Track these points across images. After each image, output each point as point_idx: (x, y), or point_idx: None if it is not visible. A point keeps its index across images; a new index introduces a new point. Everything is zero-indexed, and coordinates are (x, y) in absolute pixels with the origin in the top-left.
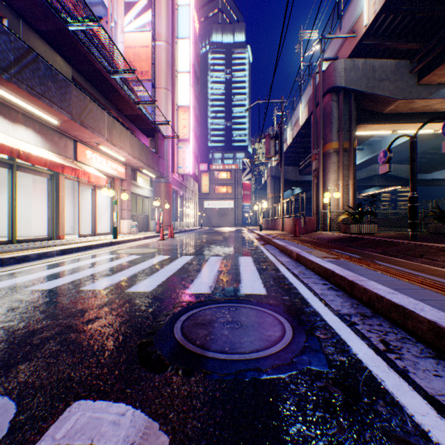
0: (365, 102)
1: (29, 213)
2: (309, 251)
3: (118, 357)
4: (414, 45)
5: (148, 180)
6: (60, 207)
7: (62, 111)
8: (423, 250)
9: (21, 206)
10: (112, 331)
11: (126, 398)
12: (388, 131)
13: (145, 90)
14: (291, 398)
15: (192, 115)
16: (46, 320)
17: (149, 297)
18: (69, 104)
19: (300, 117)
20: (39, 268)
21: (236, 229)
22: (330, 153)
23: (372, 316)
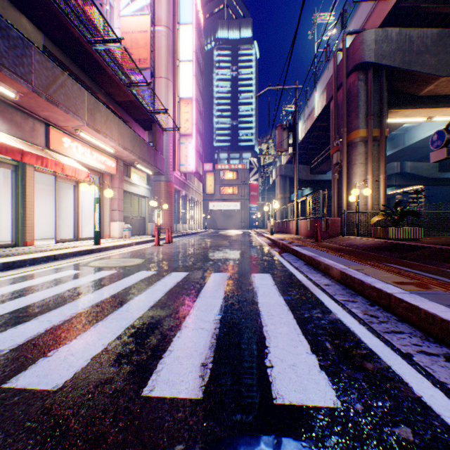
0: (398, 82)
1: None
2: (357, 267)
3: None
4: None
5: (145, 177)
6: (27, 206)
7: (18, 79)
8: None
9: None
10: None
11: None
12: (422, 118)
13: (136, 66)
14: None
15: (196, 110)
16: None
17: (31, 430)
18: (28, 71)
19: (315, 107)
20: None
21: (242, 232)
22: (356, 142)
23: None
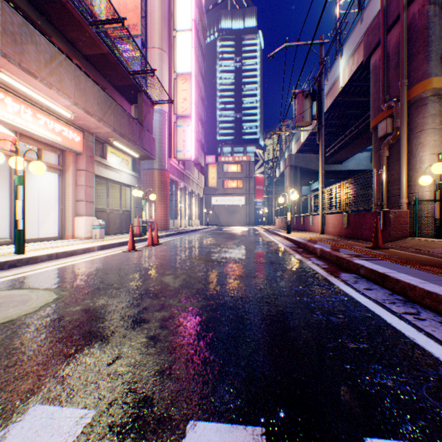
0: None
1: None
2: None
3: None
4: None
5: (128, 161)
6: None
7: None
8: None
9: None
10: None
11: None
12: None
13: None
14: None
15: (197, 94)
16: None
17: None
18: None
19: (340, 76)
20: None
21: (249, 229)
22: (426, 98)
23: None
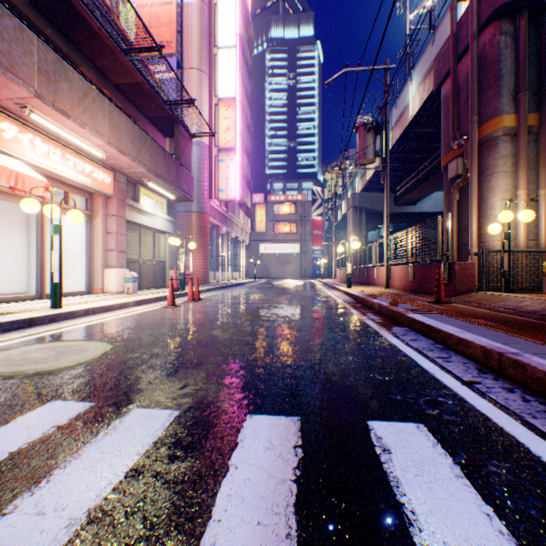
0: None
1: None
2: None
3: None
4: None
5: (163, 203)
6: None
7: None
8: None
9: None
10: None
11: None
12: None
13: (133, 8)
14: None
15: (242, 121)
16: None
17: None
18: None
19: (410, 104)
20: None
21: (304, 283)
22: (497, 137)
23: None
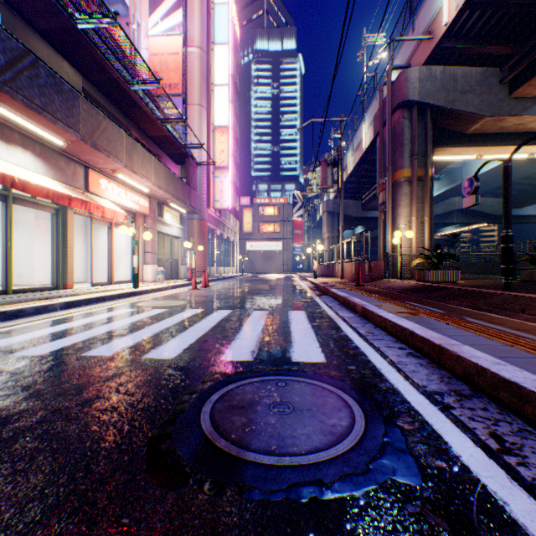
0: (444, 120)
1: (31, 257)
2: (377, 304)
3: (118, 460)
4: (505, 49)
5: (177, 216)
6: (68, 249)
7: (69, 129)
8: (525, 303)
9: (21, 248)
10: (116, 418)
11: (121, 535)
12: (472, 156)
13: (173, 104)
14: (372, 535)
15: (232, 137)
16: (28, 401)
17: (171, 367)
18: (77, 121)
19: (363, 139)
20: (36, 325)
21: (284, 276)
22: (401, 182)
23: (472, 396)
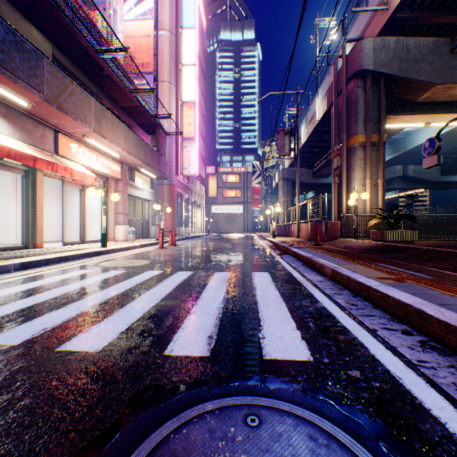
0: (396, 89)
1: (7, 217)
2: (348, 266)
3: None
4: None
5: (148, 181)
6: (37, 210)
7: (32, 89)
8: None
9: None
10: None
11: None
12: (420, 124)
13: (141, 74)
14: None
15: (199, 113)
16: None
17: (87, 372)
18: (41, 82)
19: (317, 111)
20: None
21: (245, 236)
22: (355, 148)
23: None
